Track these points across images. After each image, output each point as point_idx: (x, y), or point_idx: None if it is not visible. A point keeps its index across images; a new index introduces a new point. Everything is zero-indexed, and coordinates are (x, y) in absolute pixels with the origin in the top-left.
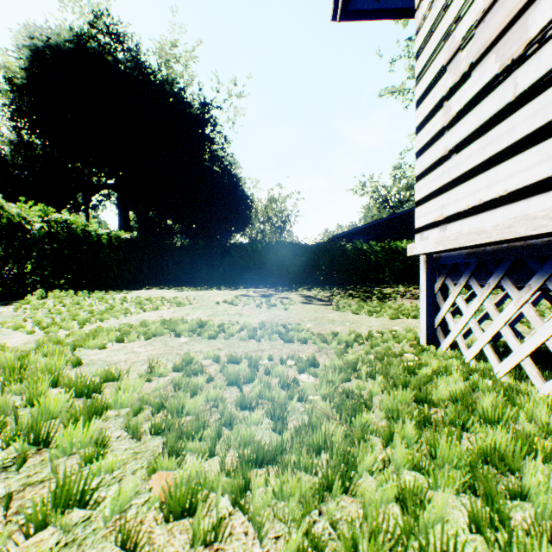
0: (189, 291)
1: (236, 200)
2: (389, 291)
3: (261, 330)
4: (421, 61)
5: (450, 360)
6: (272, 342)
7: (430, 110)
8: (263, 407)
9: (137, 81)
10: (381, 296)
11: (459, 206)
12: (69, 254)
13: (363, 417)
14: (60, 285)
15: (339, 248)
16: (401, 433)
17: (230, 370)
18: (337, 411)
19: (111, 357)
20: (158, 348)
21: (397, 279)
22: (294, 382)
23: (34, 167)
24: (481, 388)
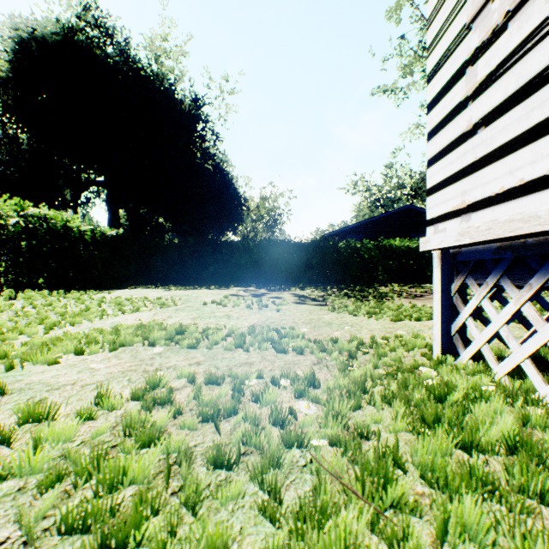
0: (176, 290)
1: (228, 198)
2: (385, 290)
3: (250, 337)
4: (435, 26)
5: (477, 376)
6: (263, 352)
7: (448, 81)
8: (247, 464)
9: (127, 76)
10: (378, 295)
11: (489, 190)
12: (48, 252)
13: (397, 487)
14: (39, 285)
15: (332, 246)
16: (456, 515)
17: (206, 398)
18: (357, 478)
19: (57, 378)
20: (123, 363)
21: (390, 278)
22: (290, 417)
23: (20, 163)
24: (535, 422)
